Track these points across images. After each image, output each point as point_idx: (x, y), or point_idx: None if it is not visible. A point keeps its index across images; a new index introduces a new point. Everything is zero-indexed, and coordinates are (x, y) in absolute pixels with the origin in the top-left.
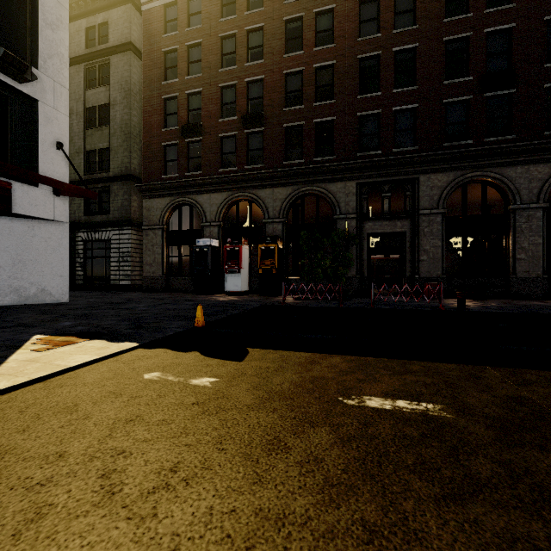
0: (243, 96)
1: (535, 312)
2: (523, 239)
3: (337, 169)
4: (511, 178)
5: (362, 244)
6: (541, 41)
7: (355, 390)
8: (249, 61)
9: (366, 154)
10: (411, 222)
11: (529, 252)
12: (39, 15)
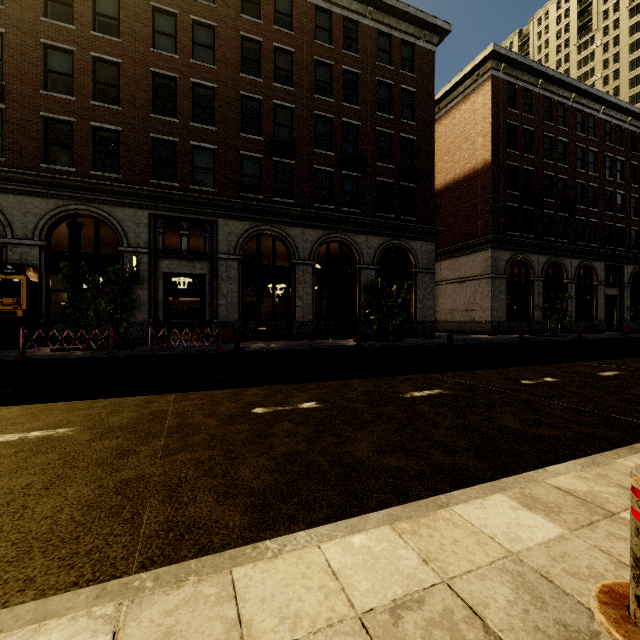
0: None
1: (288, 350)
2: (300, 289)
3: (124, 191)
4: (293, 237)
5: (158, 284)
6: (312, 129)
7: None
8: None
9: (161, 183)
10: (211, 265)
11: (305, 300)
12: None
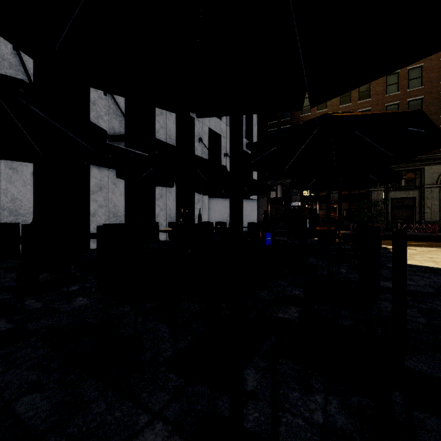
0: None
1: None
2: None
3: None
4: None
5: (388, 203)
6: None
7: (407, 243)
8: (318, 109)
9: None
10: (419, 192)
11: None
12: (253, 124)
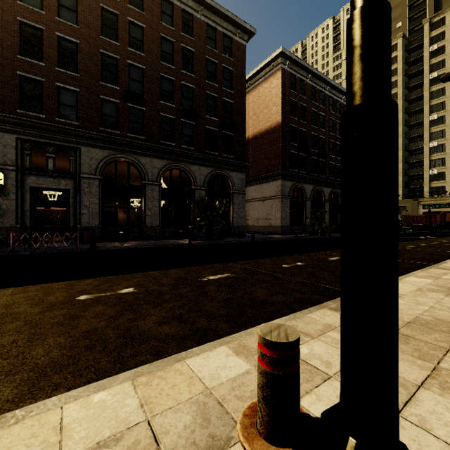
0: None
1: (136, 248)
2: (149, 203)
3: None
4: (143, 164)
5: (25, 196)
6: (158, 86)
7: None
8: None
9: (28, 113)
10: (75, 182)
11: (153, 211)
12: None
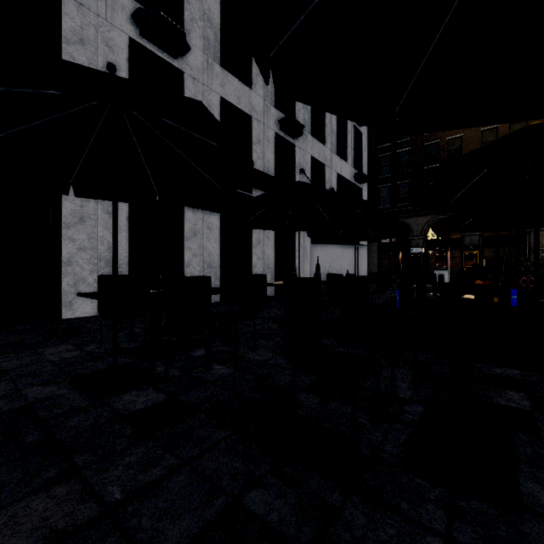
0: (444, 150)
1: None
2: None
3: None
4: None
5: None
6: None
7: None
8: None
9: None
10: None
11: None
12: (362, 148)
